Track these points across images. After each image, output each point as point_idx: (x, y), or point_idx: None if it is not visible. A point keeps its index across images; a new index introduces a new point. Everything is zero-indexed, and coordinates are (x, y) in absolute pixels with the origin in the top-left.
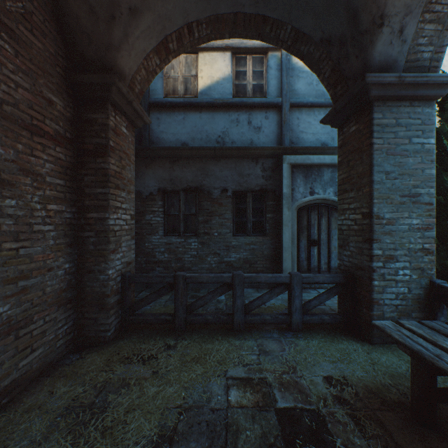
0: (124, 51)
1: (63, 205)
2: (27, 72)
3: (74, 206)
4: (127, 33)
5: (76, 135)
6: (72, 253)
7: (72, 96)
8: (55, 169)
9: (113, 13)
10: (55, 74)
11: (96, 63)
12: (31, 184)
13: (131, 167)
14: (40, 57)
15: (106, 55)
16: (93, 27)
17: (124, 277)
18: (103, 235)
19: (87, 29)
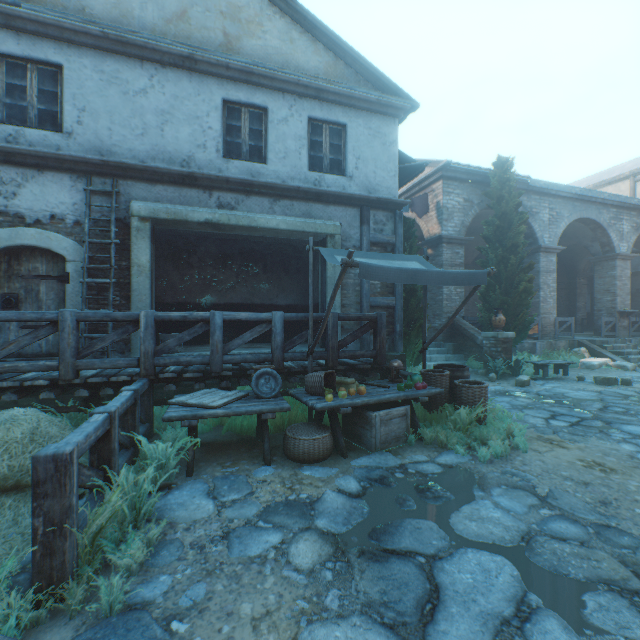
0: (579, 265)
1: (565, 301)
2: (559, 280)
3: (567, 301)
4: (580, 262)
5: (568, 286)
6: (567, 312)
7: (567, 278)
8: (563, 294)
9: (576, 261)
10: (563, 276)
11: (572, 270)
12: (560, 298)
13: (584, 290)
14: (561, 275)
15: (575, 268)
16: (571, 264)
17: (580, 319)
18: (574, 308)
19: (570, 265)
